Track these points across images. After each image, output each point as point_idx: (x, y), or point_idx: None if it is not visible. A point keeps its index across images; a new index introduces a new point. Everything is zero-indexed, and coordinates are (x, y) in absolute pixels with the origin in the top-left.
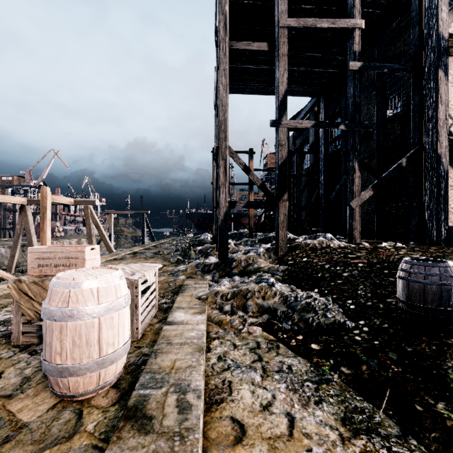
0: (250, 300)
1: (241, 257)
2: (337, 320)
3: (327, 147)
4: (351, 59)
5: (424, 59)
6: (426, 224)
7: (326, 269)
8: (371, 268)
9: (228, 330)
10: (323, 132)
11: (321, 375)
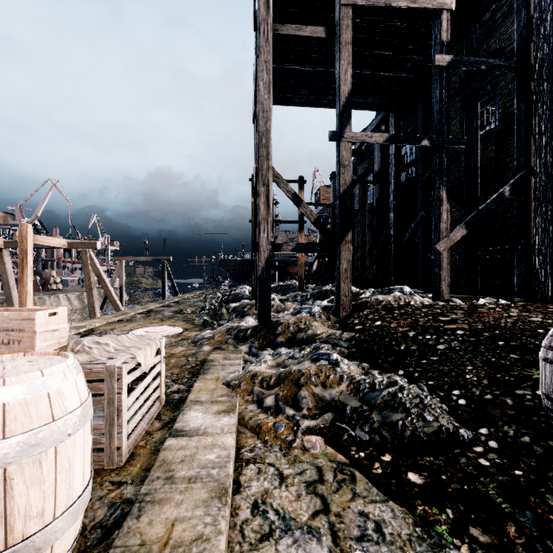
0: (303, 389)
1: (288, 320)
2: (444, 427)
3: (398, 175)
4: (437, 52)
5: (534, 52)
6: (537, 273)
7: (411, 338)
8: (478, 338)
9: (270, 443)
10: (393, 156)
11: (438, 547)
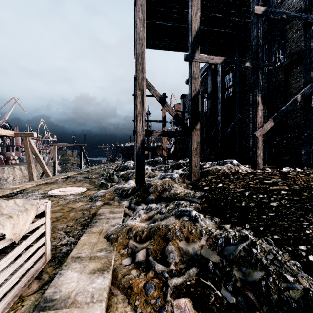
0: (170, 243)
1: (157, 183)
2: (311, 292)
3: (223, 93)
4: (255, 5)
5: None
6: None
7: (248, 197)
8: (300, 197)
9: (140, 309)
10: (220, 82)
11: None
